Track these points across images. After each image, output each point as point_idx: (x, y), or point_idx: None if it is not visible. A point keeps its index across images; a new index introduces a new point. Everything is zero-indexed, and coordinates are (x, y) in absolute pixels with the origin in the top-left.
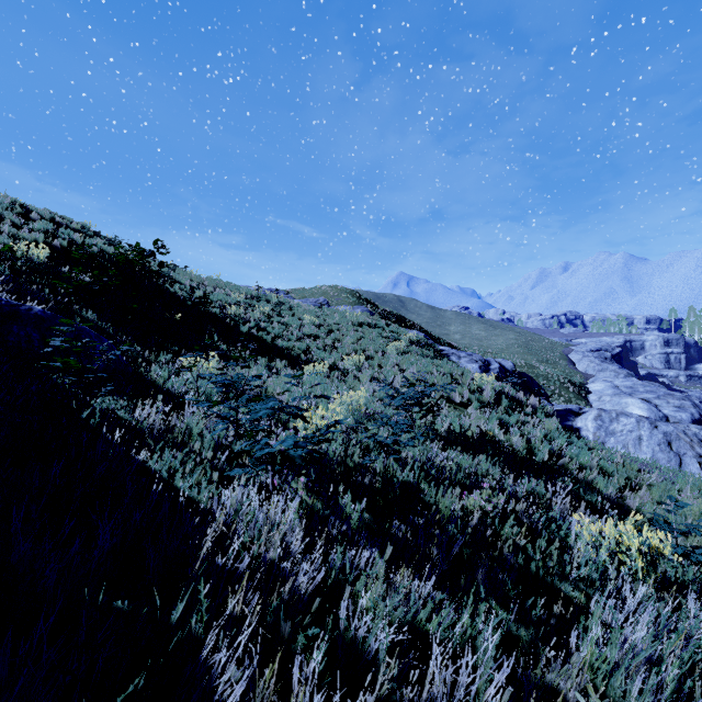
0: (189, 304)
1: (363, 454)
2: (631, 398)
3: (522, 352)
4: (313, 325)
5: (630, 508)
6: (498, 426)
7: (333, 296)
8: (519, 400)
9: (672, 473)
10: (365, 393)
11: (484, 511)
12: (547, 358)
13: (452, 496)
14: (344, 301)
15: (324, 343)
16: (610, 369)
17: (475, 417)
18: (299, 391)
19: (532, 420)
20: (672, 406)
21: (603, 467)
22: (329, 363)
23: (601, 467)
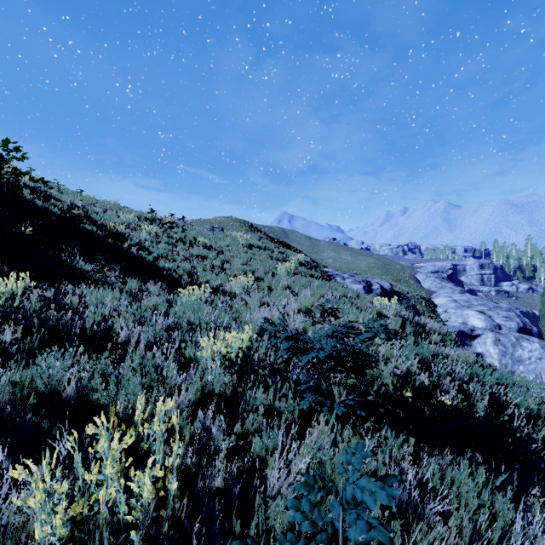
0: (54, 219)
1: None
2: (470, 310)
3: (381, 273)
4: (202, 246)
5: None
6: (418, 365)
7: (229, 225)
8: (423, 327)
9: None
10: (251, 334)
11: None
12: (400, 278)
13: None
14: (238, 229)
15: (212, 264)
16: (448, 286)
17: (386, 352)
18: (157, 329)
19: (445, 352)
20: (502, 316)
21: None
22: (216, 285)
23: None
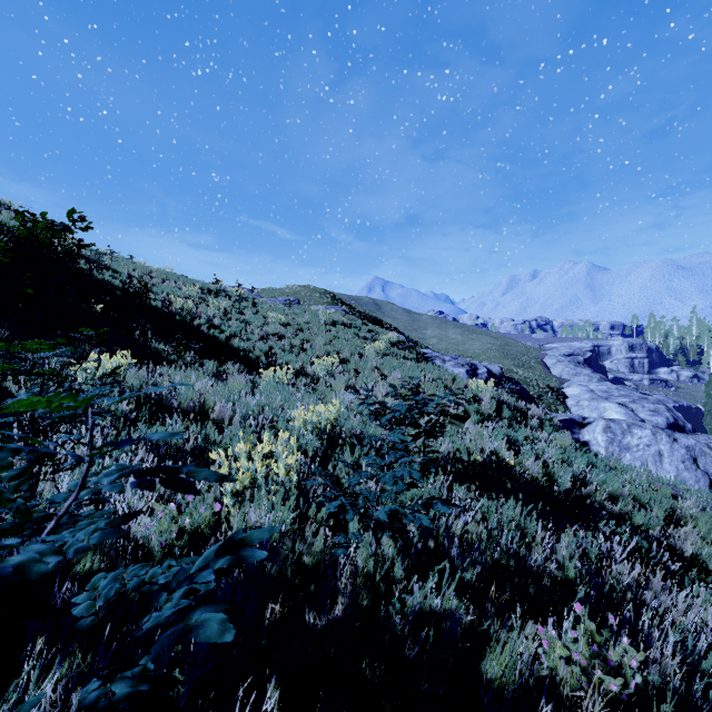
0: (119, 294)
1: (334, 517)
2: (608, 403)
3: (499, 357)
4: (279, 323)
5: (679, 552)
6: (506, 445)
7: (306, 296)
8: (522, 411)
9: (705, 497)
10: (339, 407)
11: (580, 668)
12: (523, 362)
13: (501, 616)
14: (318, 301)
15: (291, 344)
16: (584, 373)
17: (476, 433)
18: (249, 404)
19: (541, 435)
20: (648, 410)
21: (636, 496)
22: (296, 368)
23: (633, 496)
